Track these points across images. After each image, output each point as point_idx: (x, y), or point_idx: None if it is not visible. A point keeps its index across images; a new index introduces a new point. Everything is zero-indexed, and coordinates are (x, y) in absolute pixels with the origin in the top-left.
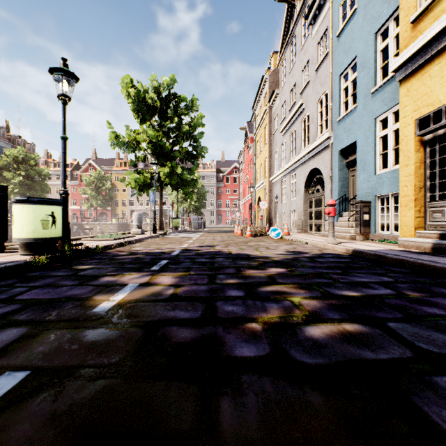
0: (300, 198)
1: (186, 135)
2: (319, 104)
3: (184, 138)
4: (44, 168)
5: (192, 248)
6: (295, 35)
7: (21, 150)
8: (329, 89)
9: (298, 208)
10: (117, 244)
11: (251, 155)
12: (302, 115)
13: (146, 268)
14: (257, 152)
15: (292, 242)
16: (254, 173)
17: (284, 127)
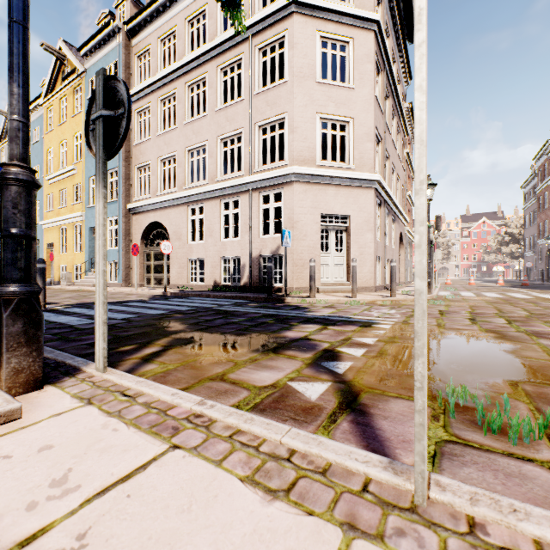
0: None
1: None
2: None
3: None
4: None
5: None
6: None
7: None
8: None
9: None
10: None
11: None
12: None
13: None
14: None
15: None
16: None
17: None
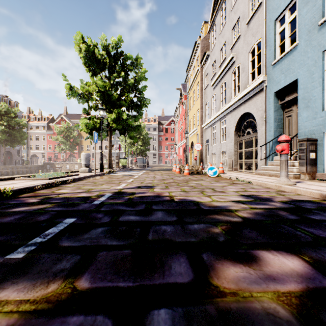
0: (230, 141)
1: (131, 88)
2: (250, 54)
3: (130, 90)
4: (22, 120)
5: (127, 190)
6: (225, 0)
7: (4, 105)
8: (263, 35)
9: (228, 149)
10: (44, 185)
11: (185, 109)
12: (232, 67)
13: None
14: (190, 106)
15: (232, 181)
16: (187, 123)
17: (215, 81)
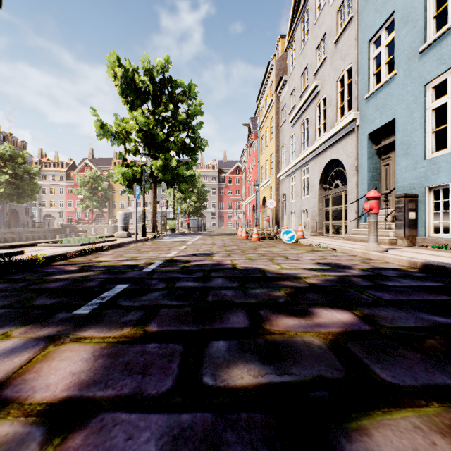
0: (314, 196)
1: (183, 125)
2: (339, 83)
3: (181, 129)
4: (33, 167)
5: (181, 258)
6: (307, 9)
7: (9, 146)
8: (355, 60)
9: (311, 207)
10: (78, 252)
11: (255, 153)
12: (316, 99)
13: (66, 310)
14: (262, 149)
15: (313, 247)
16: (258, 172)
17: (294, 116)
